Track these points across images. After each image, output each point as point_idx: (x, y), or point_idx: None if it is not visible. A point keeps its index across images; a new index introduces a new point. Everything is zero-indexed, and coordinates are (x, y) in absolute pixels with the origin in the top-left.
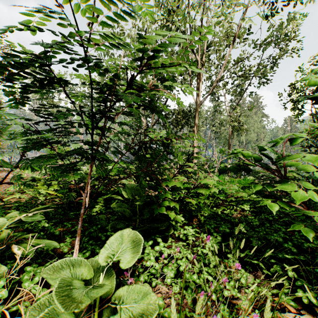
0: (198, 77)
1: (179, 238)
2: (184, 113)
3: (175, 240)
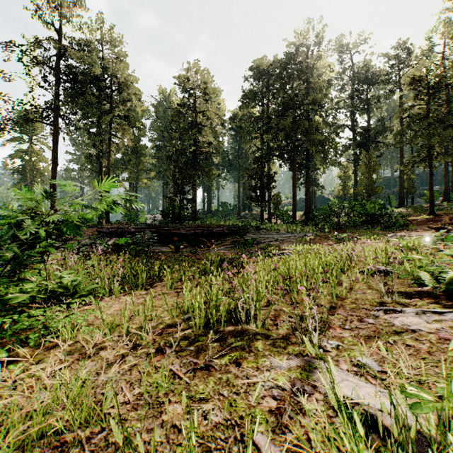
0: None
1: None
2: None
3: None
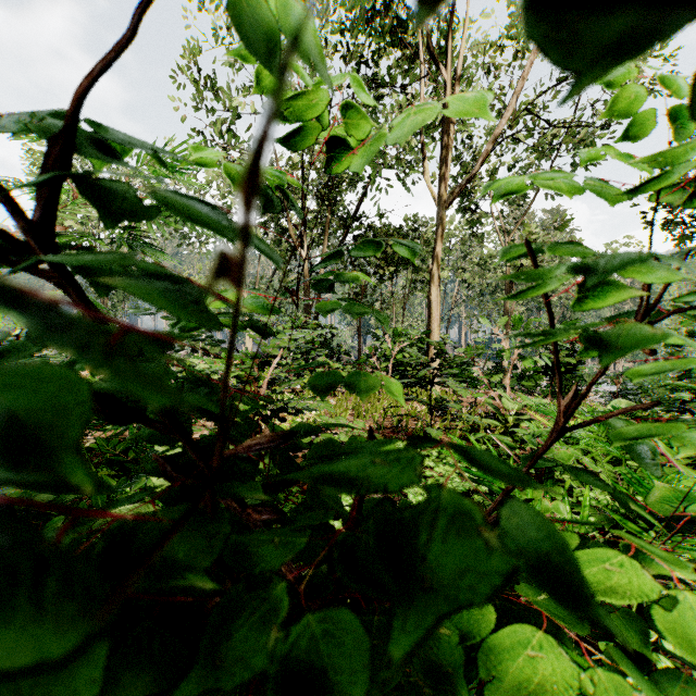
0: (445, 128)
1: None
2: (402, 235)
3: None
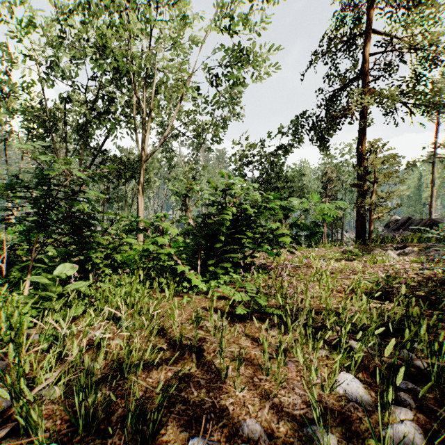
0: (144, 127)
1: None
2: (129, 163)
3: None
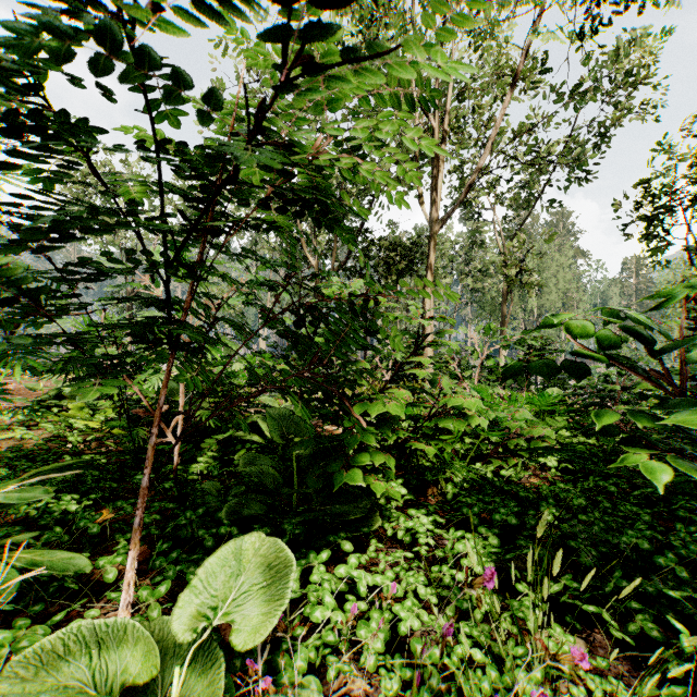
0: (436, 165)
1: (395, 537)
2: (404, 247)
3: (386, 544)
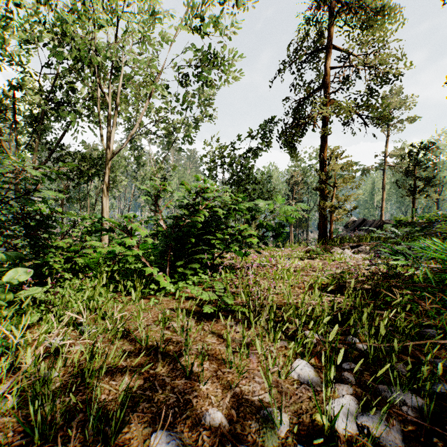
0: (109, 123)
1: None
2: (92, 160)
3: None
